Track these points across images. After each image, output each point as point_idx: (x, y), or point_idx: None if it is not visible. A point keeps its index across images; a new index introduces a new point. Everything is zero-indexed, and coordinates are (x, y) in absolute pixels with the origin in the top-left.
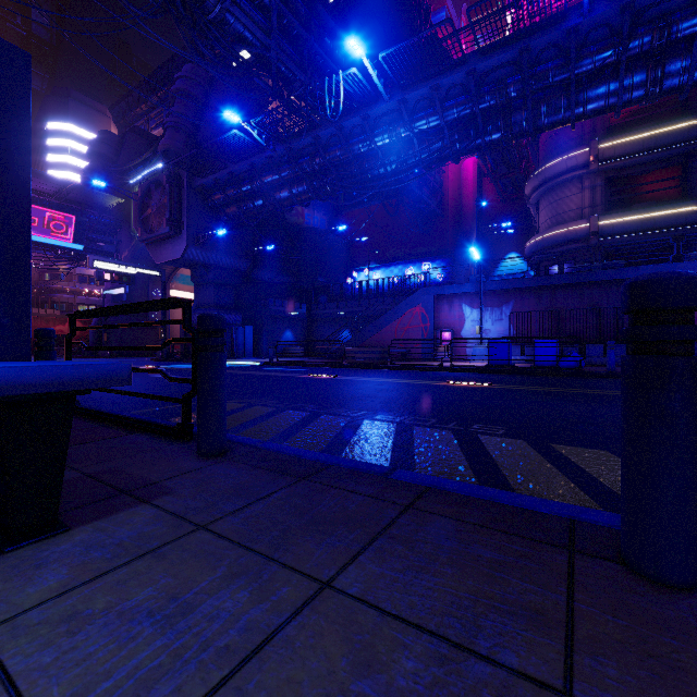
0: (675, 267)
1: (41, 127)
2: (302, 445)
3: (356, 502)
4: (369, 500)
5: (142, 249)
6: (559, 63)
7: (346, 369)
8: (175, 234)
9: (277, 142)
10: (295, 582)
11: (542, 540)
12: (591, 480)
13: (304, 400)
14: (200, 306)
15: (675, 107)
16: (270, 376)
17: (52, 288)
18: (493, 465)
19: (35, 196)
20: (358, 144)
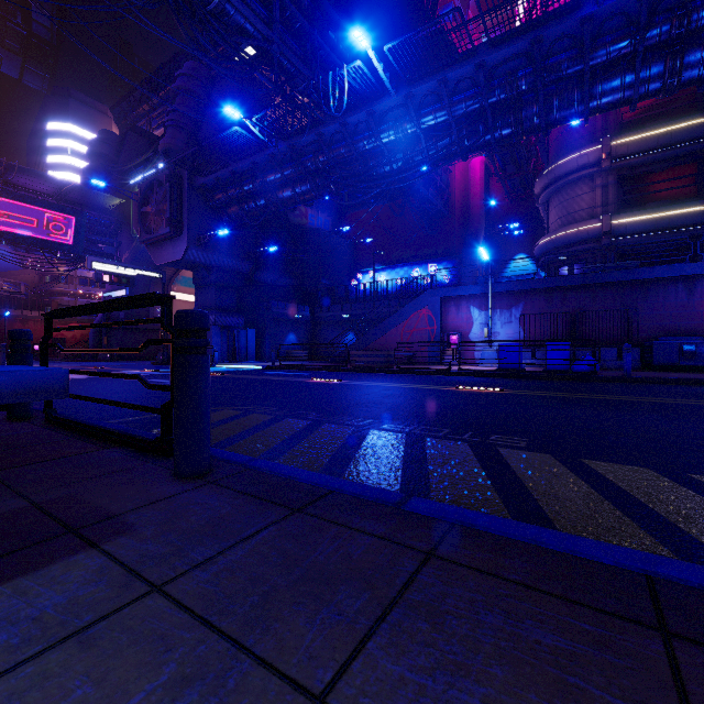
0: (693, 267)
1: (42, 128)
2: (300, 461)
3: (362, 547)
4: (379, 543)
5: (142, 251)
6: (572, 54)
7: (351, 373)
8: (176, 235)
9: (279, 139)
10: (273, 694)
11: (619, 613)
12: (641, 507)
13: (305, 406)
14: (202, 309)
15: (691, 102)
16: (271, 380)
17: (53, 290)
18: (521, 486)
19: (33, 197)
20: (363, 141)
